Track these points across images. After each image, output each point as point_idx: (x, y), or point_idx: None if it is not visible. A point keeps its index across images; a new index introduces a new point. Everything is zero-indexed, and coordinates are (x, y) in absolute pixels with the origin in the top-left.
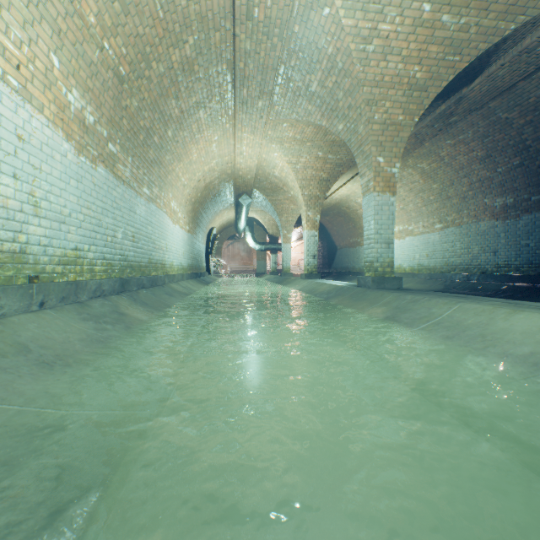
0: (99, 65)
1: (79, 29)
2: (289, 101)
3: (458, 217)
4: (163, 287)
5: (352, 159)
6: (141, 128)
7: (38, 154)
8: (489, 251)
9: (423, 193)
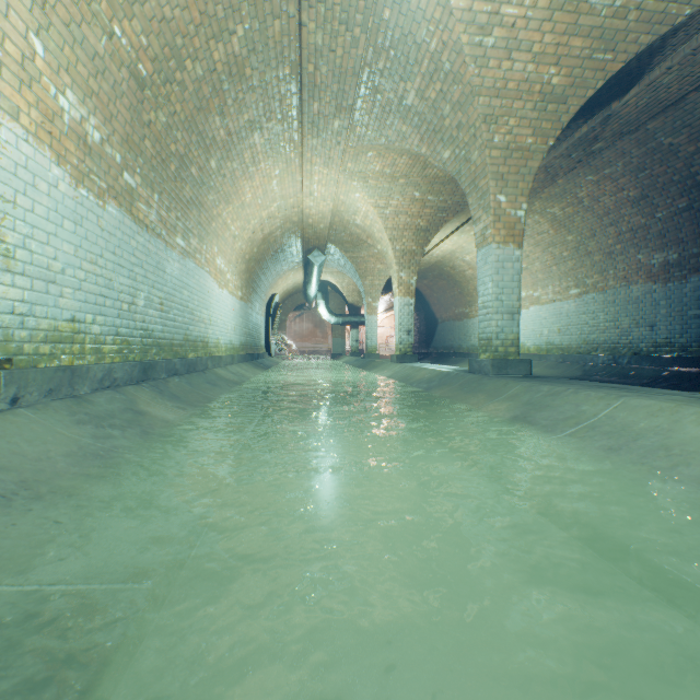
0: (108, 59)
1: (75, 2)
2: (376, 120)
3: (601, 279)
4: (204, 373)
5: (459, 201)
6: (172, 154)
7: (10, 181)
8: (644, 325)
9: (554, 248)
